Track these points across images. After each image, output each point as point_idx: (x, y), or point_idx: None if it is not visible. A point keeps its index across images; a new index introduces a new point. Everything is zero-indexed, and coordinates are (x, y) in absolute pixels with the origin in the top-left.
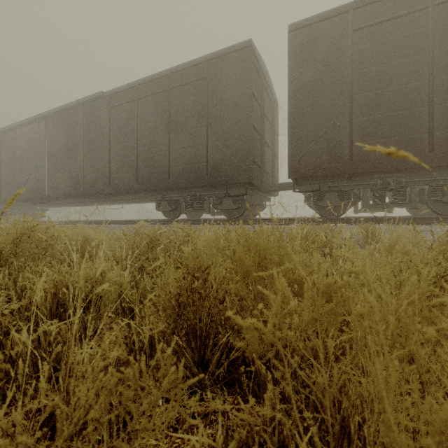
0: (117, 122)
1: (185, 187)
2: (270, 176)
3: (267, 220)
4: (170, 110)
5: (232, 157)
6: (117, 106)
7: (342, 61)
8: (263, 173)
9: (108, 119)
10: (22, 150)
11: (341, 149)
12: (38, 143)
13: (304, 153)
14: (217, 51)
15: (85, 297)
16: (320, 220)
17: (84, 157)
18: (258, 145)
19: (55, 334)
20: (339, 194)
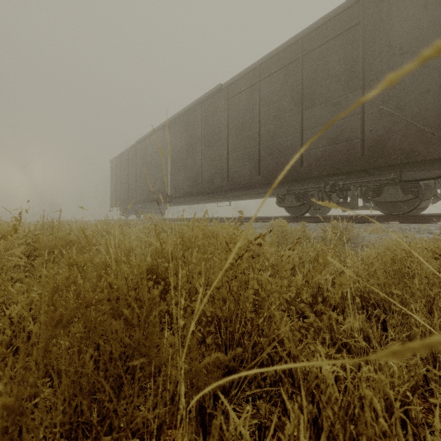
0: (235, 113)
1: (326, 174)
2: None
3: None
4: (302, 82)
5: (415, 123)
6: (235, 95)
7: None
8: None
9: (226, 111)
10: (150, 156)
11: None
12: (162, 149)
13: None
14: None
15: None
16: None
17: (202, 155)
18: None
19: None
20: None
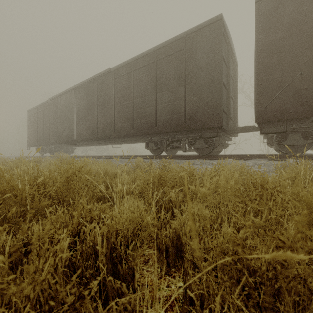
0: (119, 88)
1: (168, 131)
2: (233, 121)
3: (233, 156)
4: (156, 76)
5: (206, 108)
6: (119, 77)
7: (309, 18)
8: (229, 119)
9: (114, 86)
10: (61, 111)
11: (308, 95)
12: (70, 106)
13: (271, 101)
14: (193, 27)
15: (128, 237)
16: (281, 157)
17: (98, 113)
18: (225, 97)
19: (126, 303)
20: (302, 135)
